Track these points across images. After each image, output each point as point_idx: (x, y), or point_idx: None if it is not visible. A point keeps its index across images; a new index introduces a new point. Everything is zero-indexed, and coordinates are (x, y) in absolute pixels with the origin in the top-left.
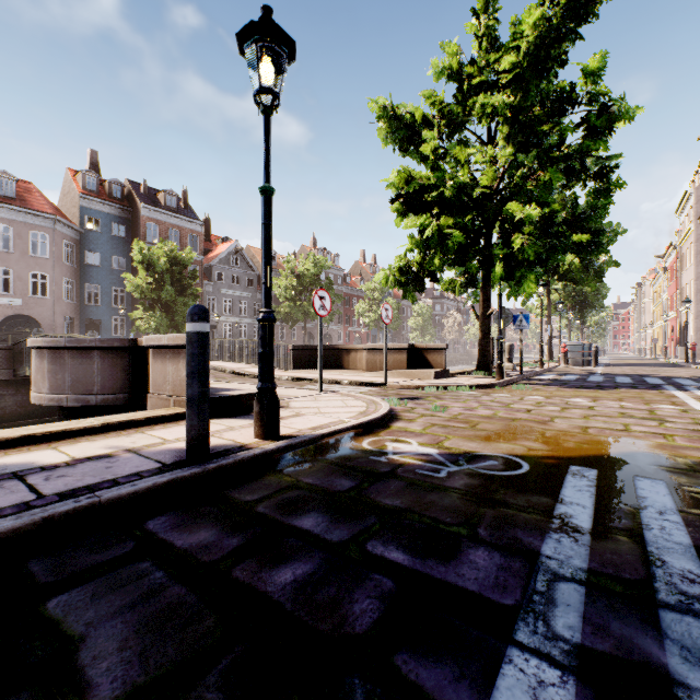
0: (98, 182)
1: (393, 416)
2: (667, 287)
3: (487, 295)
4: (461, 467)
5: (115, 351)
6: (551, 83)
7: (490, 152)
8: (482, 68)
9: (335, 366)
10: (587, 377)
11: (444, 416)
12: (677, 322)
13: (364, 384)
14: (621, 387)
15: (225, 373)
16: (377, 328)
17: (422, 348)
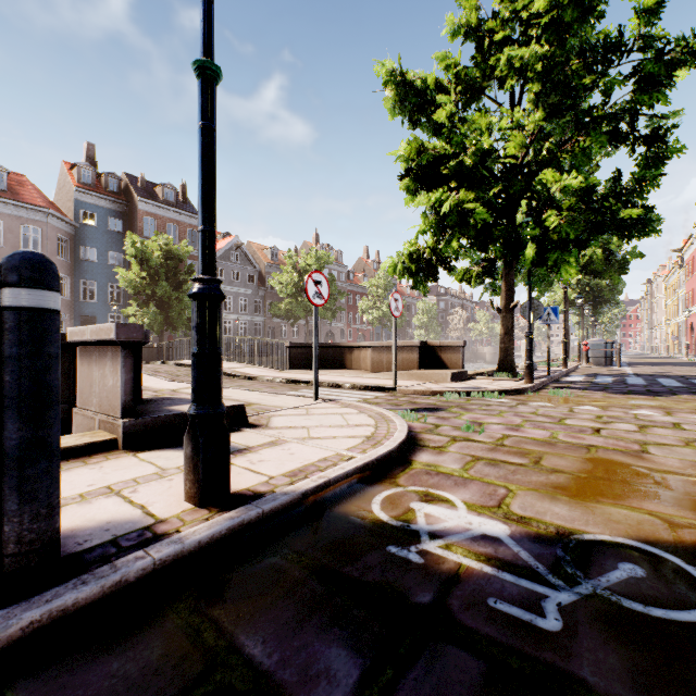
0: (94, 175)
1: (412, 440)
2: (685, 282)
3: (510, 285)
4: (578, 588)
5: None
6: (594, 28)
7: (518, 115)
8: (506, 22)
9: (336, 366)
10: (625, 379)
11: (484, 440)
12: None
13: (370, 388)
14: (680, 393)
15: None
16: (381, 326)
17: (435, 346)
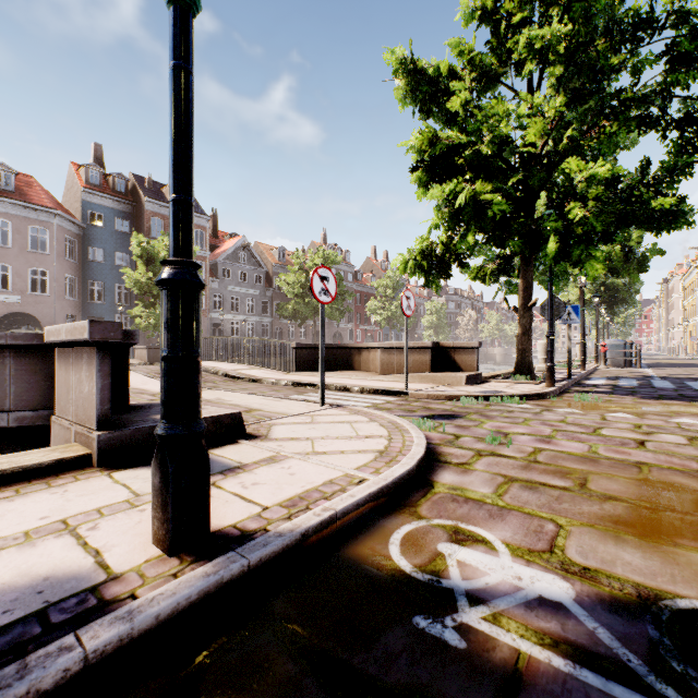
0: (102, 175)
1: (431, 454)
2: None
3: (528, 283)
4: None
5: (36, 351)
6: (622, 4)
7: (538, 100)
8: (524, 4)
9: (344, 368)
10: (651, 382)
11: (514, 455)
12: None
13: (380, 392)
14: None
15: (217, 376)
16: (390, 326)
17: (448, 346)
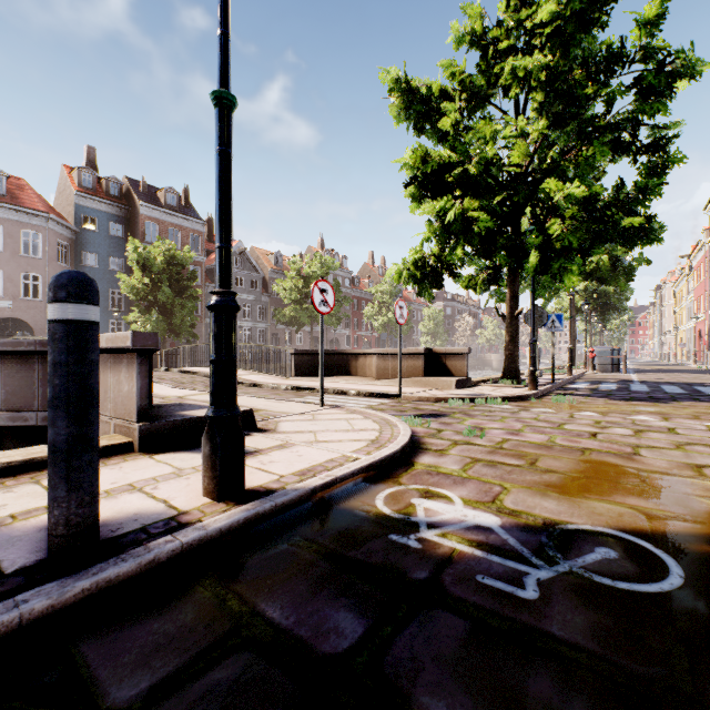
0: (95, 179)
1: (415, 444)
2: (693, 288)
3: (515, 292)
4: (556, 567)
5: None
6: (596, 39)
7: (522, 124)
8: (510, 31)
9: (341, 373)
10: (629, 386)
11: (484, 444)
12: (706, 325)
13: (375, 395)
14: (681, 399)
15: None
16: (387, 332)
17: (440, 353)
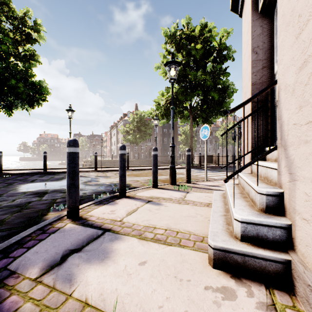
0: None
1: None
2: None
3: None
4: None
5: (209, 157)
6: None
7: None
8: None
9: None
10: None
11: None
12: None
13: None
14: None
15: None
16: None
17: None
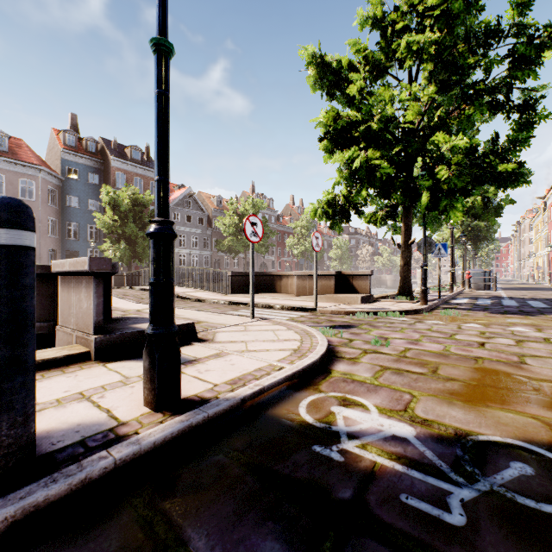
0: (77, 139)
1: (331, 352)
2: (548, 223)
3: (408, 226)
4: (477, 485)
5: (39, 278)
6: (477, 18)
7: (415, 89)
8: (405, 14)
9: (268, 291)
10: (501, 302)
11: (390, 352)
12: None
13: (295, 309)
14: (547, 313)
15: None
16: (304, 258)
17: (348, 274)
